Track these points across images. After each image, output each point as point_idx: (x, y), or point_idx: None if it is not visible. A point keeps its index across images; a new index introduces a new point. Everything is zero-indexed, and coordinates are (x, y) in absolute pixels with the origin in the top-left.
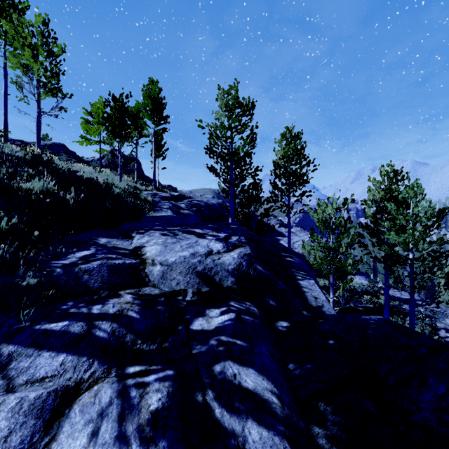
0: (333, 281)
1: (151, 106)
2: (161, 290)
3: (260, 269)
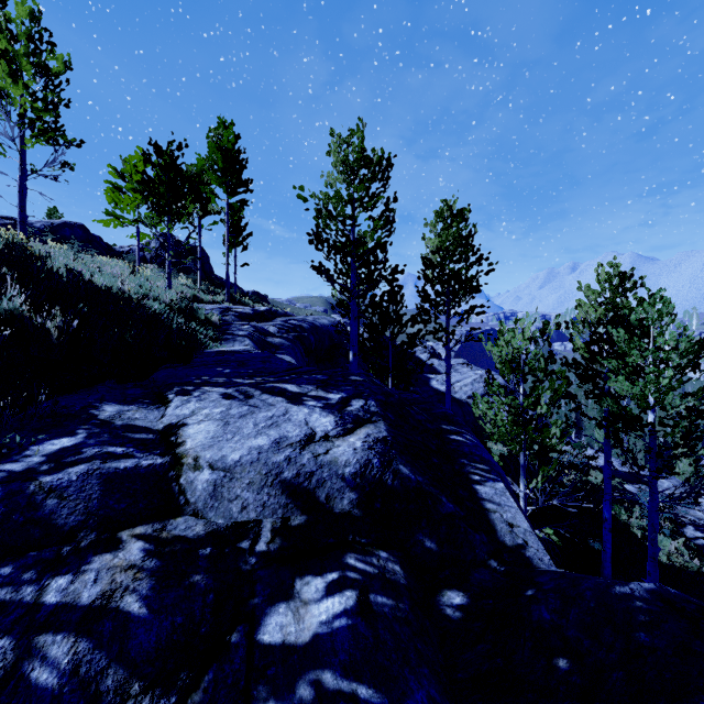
0: (525, 462)
1: (222, 163)
2: (208, 523)
3: (406, 472)
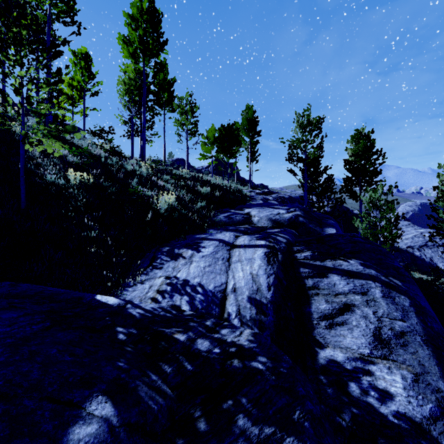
0: None
1: (248, 126)
2: (257, 226)
3: (300, 219)
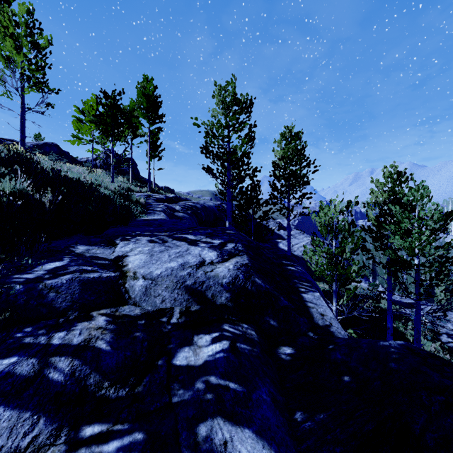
0: (336, 289)
1: (146, 104)
2: (142, 309)
3: (259, 282)
